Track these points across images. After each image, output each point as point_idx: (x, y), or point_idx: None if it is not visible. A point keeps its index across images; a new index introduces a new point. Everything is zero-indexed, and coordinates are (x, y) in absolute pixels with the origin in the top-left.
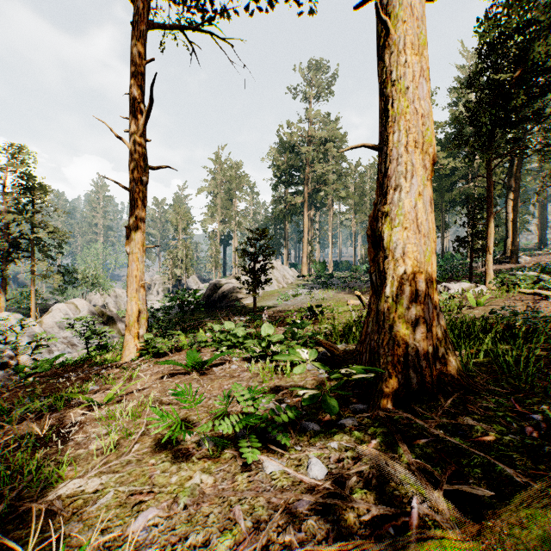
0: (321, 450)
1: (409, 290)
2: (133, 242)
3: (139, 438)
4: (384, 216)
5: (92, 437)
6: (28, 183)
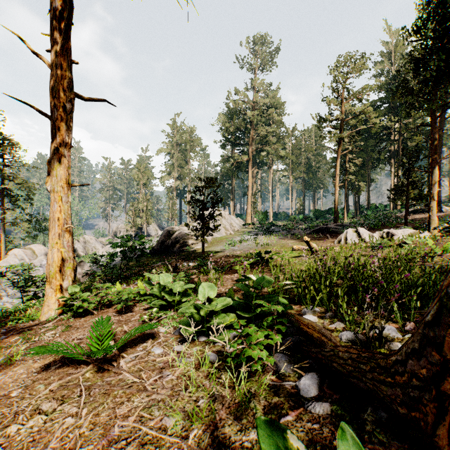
0: None
1: None
2: (54, 178)
3: None
4: None
5: None
6: None
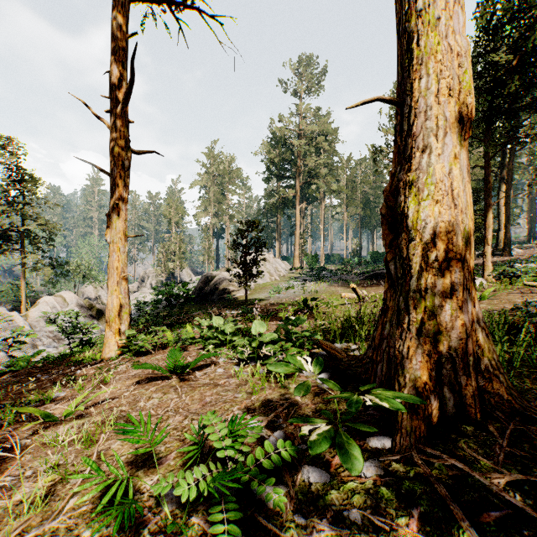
0: (337, 529)
1: (442, 283)
2: (113, 231)
3: (82, 482)
4: (408, 186)
5: (26, 476)
6: (18, 175)
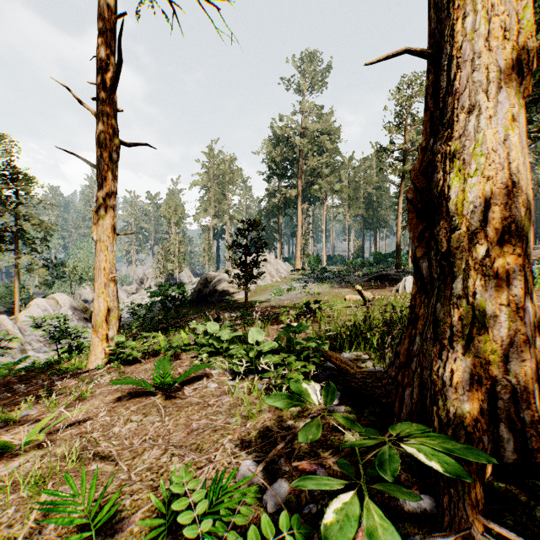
0: None
1: (495, 285)
2: (100, 228)
3: None
4: (449, 159)
5: None
6: (12, 173)
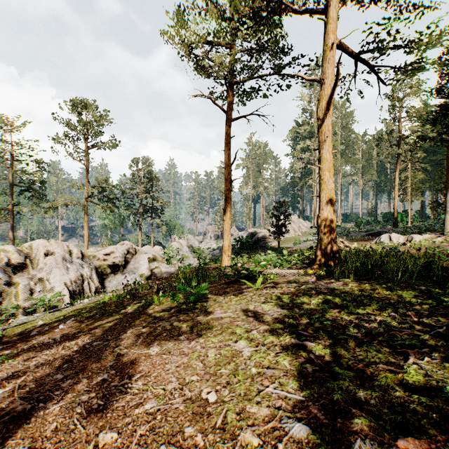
0: None
1: (326, 238)
2: (226, 215)
3: None
4: (319, 217)
5: None
6: (151, 176)
